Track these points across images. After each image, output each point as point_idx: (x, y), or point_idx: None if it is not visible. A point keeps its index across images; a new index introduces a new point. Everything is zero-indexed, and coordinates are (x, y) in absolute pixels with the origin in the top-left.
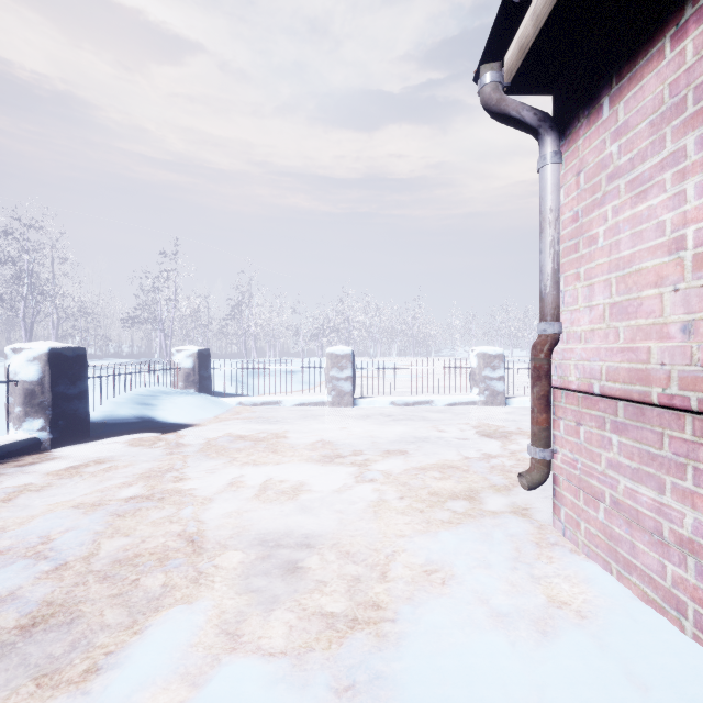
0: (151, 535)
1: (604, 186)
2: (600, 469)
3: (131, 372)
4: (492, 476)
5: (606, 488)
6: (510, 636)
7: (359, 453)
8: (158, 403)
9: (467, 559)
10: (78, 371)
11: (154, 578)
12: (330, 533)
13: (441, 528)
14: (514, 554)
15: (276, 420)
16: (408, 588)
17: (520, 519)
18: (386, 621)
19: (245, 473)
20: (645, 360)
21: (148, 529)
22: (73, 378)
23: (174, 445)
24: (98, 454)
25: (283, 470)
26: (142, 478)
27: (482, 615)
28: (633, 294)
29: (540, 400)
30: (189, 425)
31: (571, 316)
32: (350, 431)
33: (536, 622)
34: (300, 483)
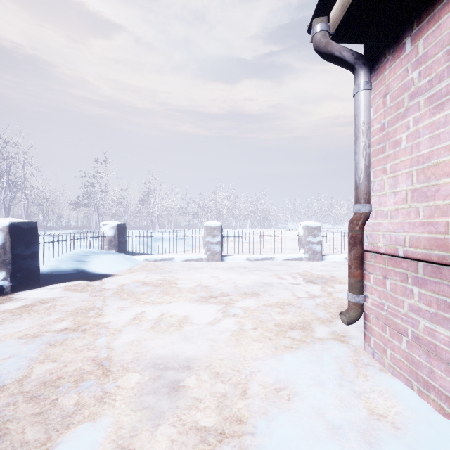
0: (72, 360)
1: (407, 103)
2: (403, 311)
3: (70, 239)
4: (318, 311)
5: (409, 326)
6: (344, 448)
7: (226, 294)
8: (89, 260)
9: (305, 378)
10: (31, 239)
11: (69, 398)
12: (204, 357)
13: (284, 353)
14: (339, 373)
15: (169, 271)
16: (262, 404)
17: (340, 344)
18: (246, 434)
19: (146, 310)
20: (443, 232)
21: (71, 356)
22: (27, 243)
23: (97, 289)
24: (43, 296)
25: (173, 308)
26: (72, 314)
27: (321, 428)
28: (431, 182)
29: (356, 260)
30: (110, 275)
31: (379, 200)
32: (220, 278)
33: (362, 433)
34: (184, 318)
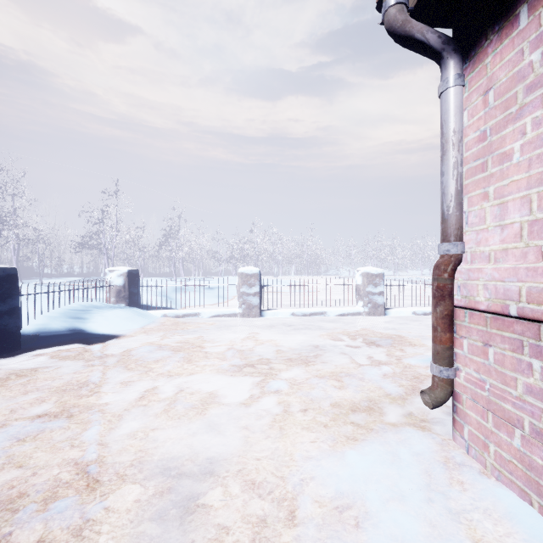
0: (45, 465)
1: (521, 98)
2: (515, 394)
3: (65, 290)
4: (386, 384)
5: (525, 415)
6: None
7: (265, 362)
8: (89, 317)
9: (379, 490)
10: (8, 290)
11: (30, 531)
12: (235, 456)
13: (346, 448)
14: (425, 480)
15: (194, 330)
16: (319, 535)
17: (421, 433)
18: None
19: (158, 386)
20: None
21: (45, 458)
22: (2, 296)
23: (97, 356)
24: (23, 366)
25: (195, 381)
26: (57, 393)
27: None
28: None
29: (444, 319)
30: (116, 336)
31: (477, 236)
32: (258, 340)
33: None
34: (209, 396)
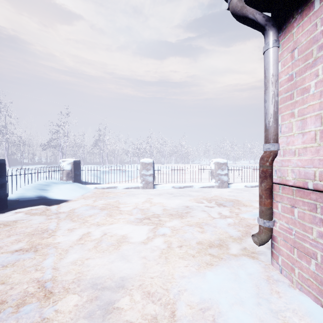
0: (19, 282)
1: (315, 53)
2: (311, 237)
3: (35, 172)
4: (230, 230)
5: (318, 251)
6: None
7: (156, 216)
8: (50, 189)
9: (227, 297)
10: None
11: None
12: (138, 276)
13: (206, 270)
14: (255, 291)
15: (113, 197)
16: None
17: (252, 261)
18: None
19: (91, 231)
20: None
21: (19, 277)
22: None
23: (54, 213)
24: (8, 219)
25: (114, 228)
26: (28, 236)
27: None
28: None
29: (266, 191)
30: (66, 200)
31: (287, 140)
32: (152, 202)
33: None
34: (122, 237)
